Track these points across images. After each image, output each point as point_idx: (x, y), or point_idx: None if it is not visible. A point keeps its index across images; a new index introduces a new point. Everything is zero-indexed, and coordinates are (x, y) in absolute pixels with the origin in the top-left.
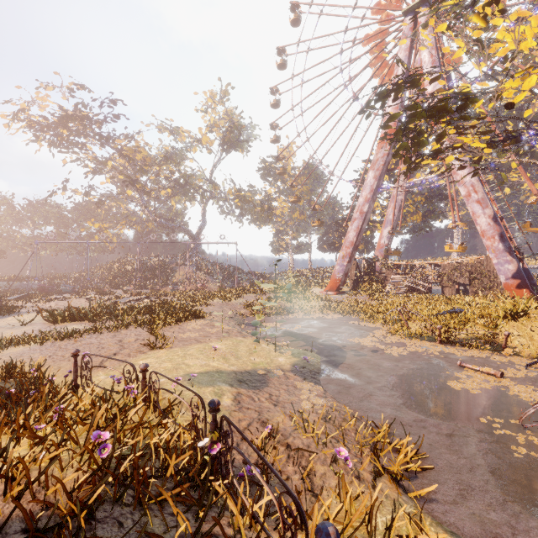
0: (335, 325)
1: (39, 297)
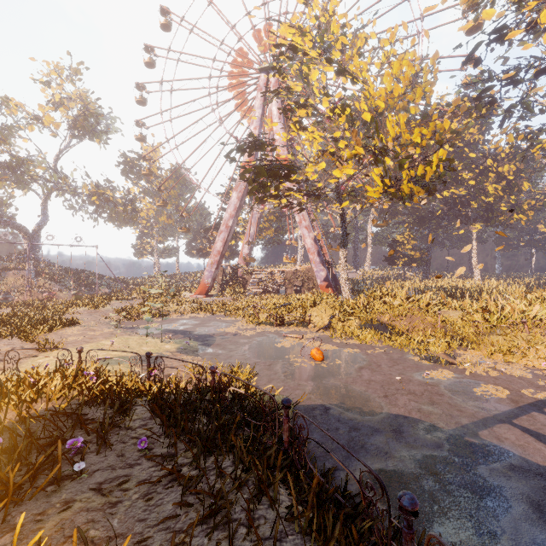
0: (206, 321)
1: None
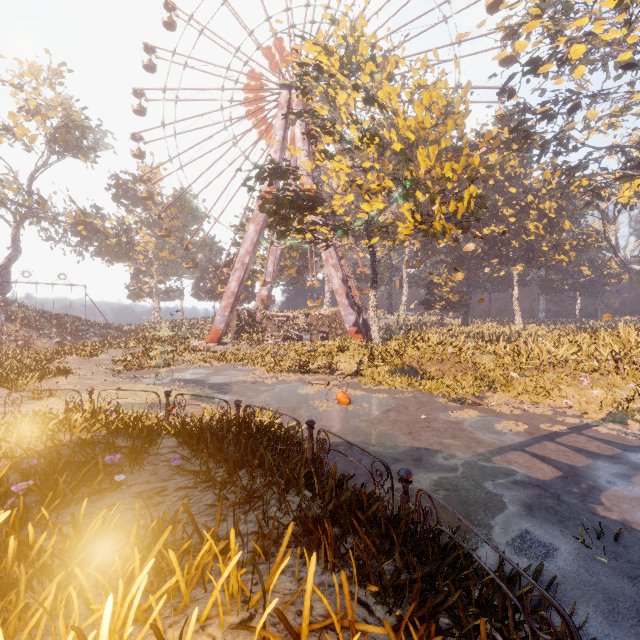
0: (221, 370)
1: None
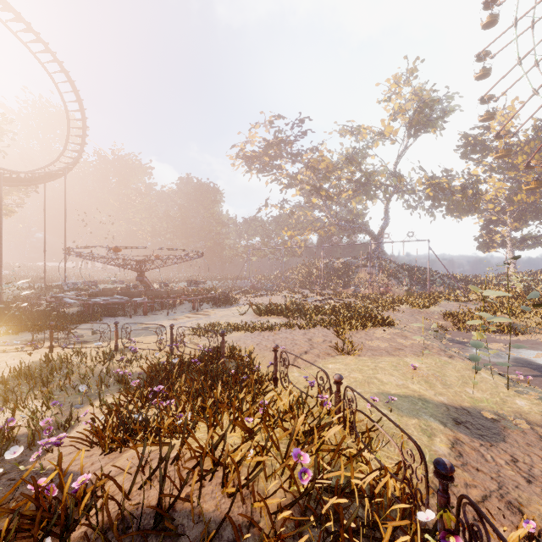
0: None
1: (250, 293)
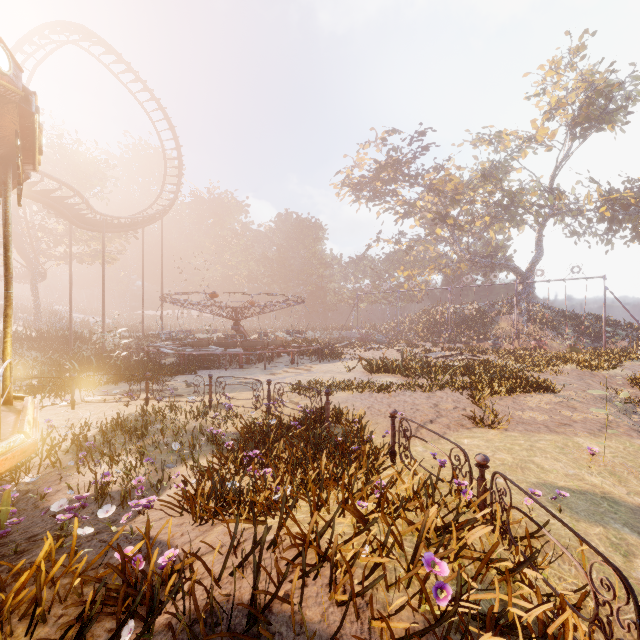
0: None
1: (359, 345)
